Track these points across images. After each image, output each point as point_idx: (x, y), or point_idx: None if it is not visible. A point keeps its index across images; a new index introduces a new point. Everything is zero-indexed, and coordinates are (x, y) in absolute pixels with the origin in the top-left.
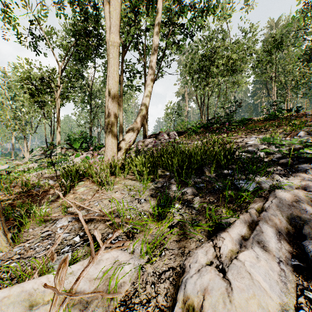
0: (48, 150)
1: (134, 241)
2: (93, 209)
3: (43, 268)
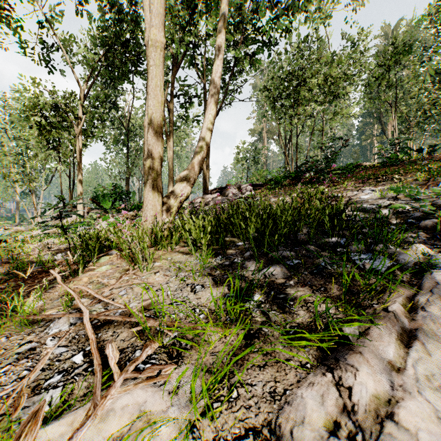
0: (55, 209)
1: (181, 365)
2: (113, 303)
3: (1, 423)
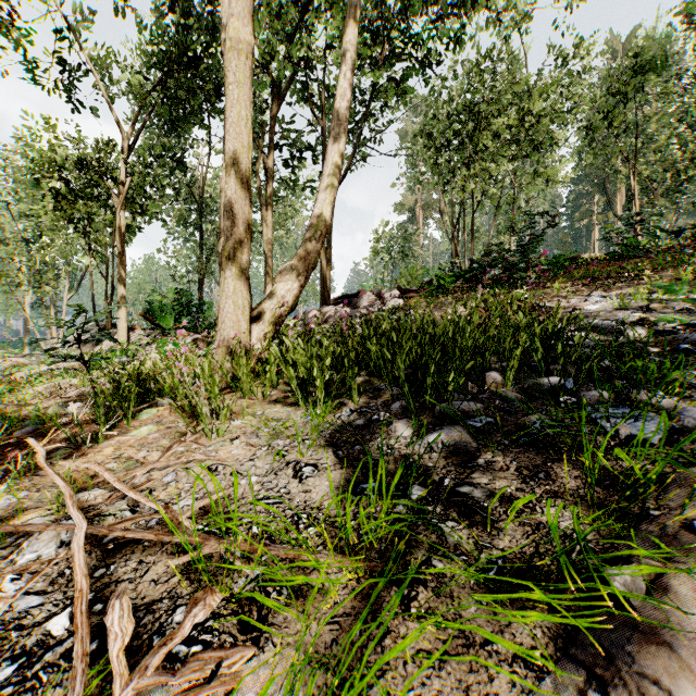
0: (69, 327)
1: (264, 648)
2: (145, 502)
3: None
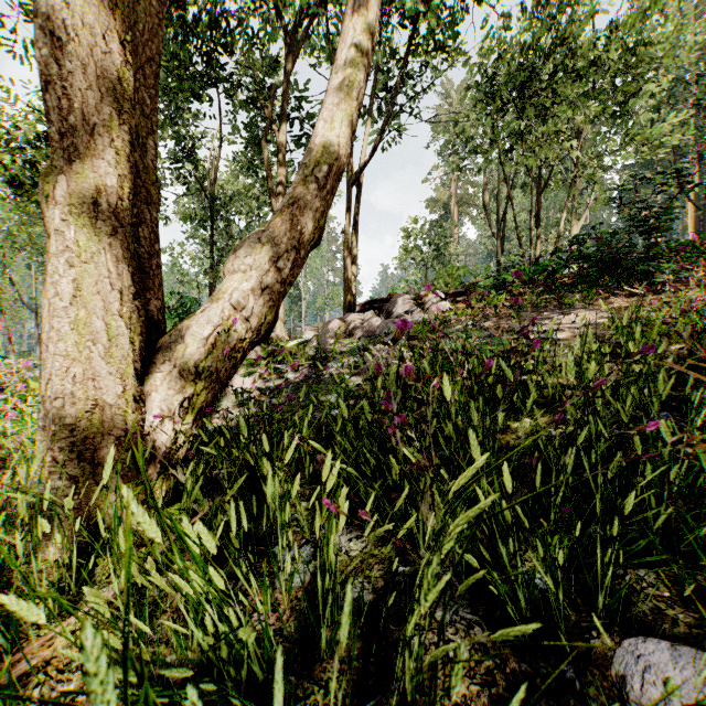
0: None
1: None
2: None
3: None
